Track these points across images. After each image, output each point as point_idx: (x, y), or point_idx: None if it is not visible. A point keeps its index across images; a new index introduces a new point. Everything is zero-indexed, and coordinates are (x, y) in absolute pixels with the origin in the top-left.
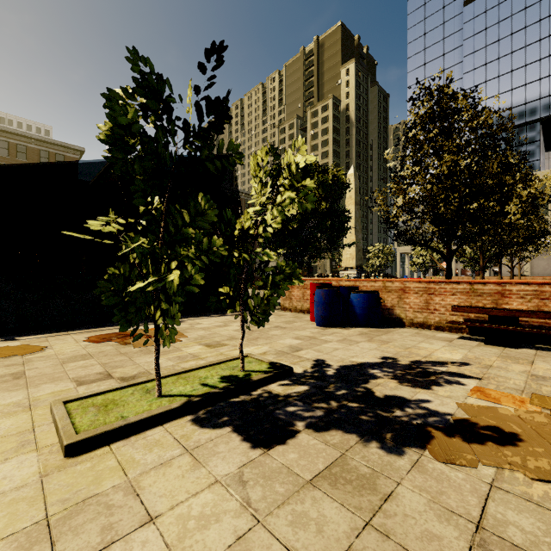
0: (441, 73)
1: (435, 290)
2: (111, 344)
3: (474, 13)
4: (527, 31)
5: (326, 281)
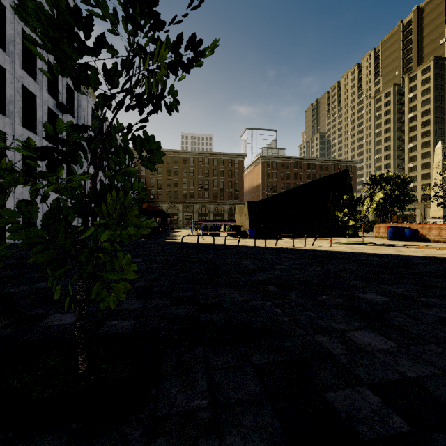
0: None
1: (442, 228)
2: (322, 240)
3: None
4: None
5: (396, 225)
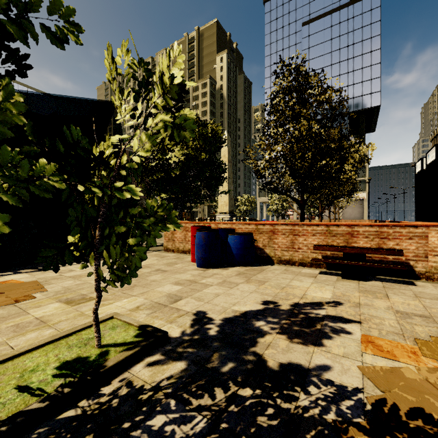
0: (298, 54)
1: (299, 231)
2: None
3: (309, 32)
4: (340, 52)
5: (206, 224)
